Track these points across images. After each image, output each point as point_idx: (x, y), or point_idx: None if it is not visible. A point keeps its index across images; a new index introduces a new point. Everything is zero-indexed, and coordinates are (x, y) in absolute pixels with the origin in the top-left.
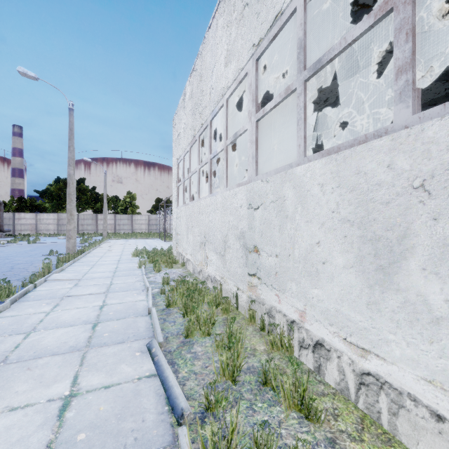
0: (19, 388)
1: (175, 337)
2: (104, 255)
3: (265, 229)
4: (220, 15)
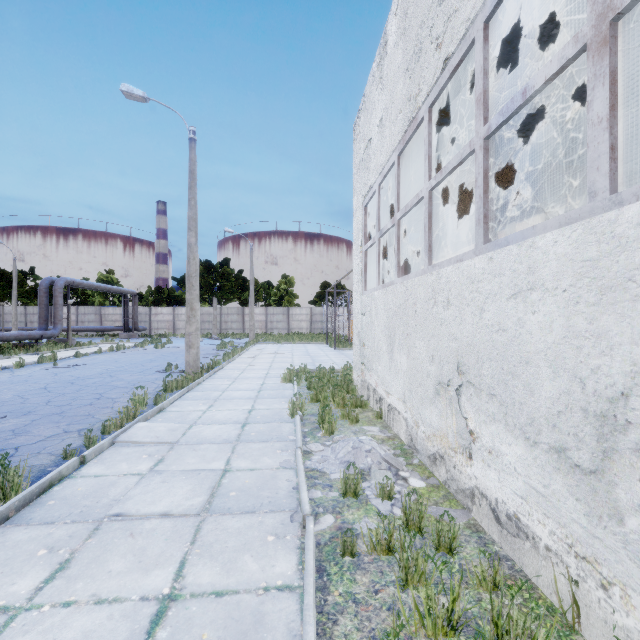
0: None
1: None
2: (240, 374)
3: None
4: None
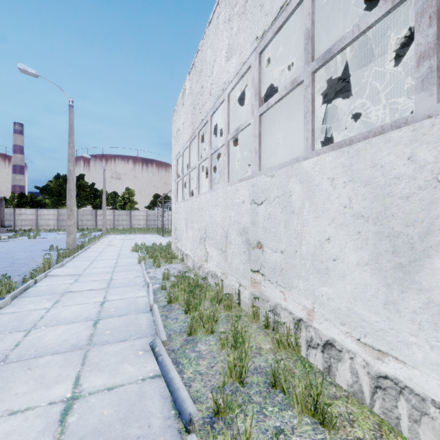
0: (19, 389)
1: (178, 335)
2: (103, 250)
3: (269, 225)
4: (221, 9)
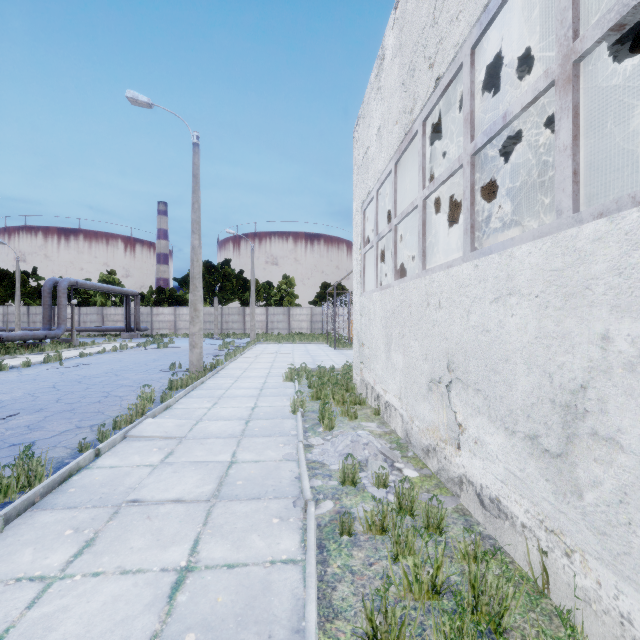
0: None
1: None
2: (242, 373)
3: None
4: None
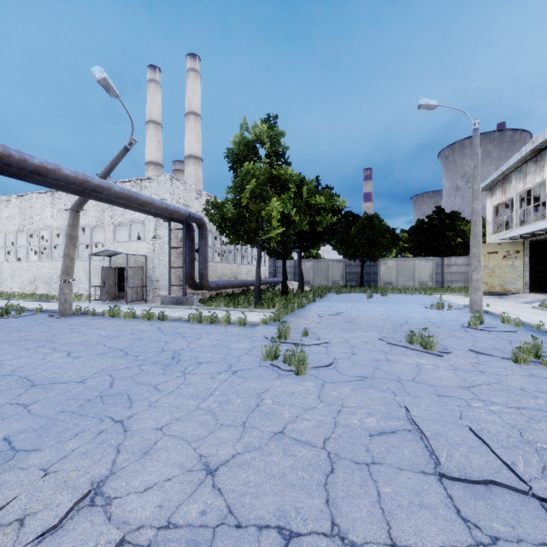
0: None
1: None
2: None
3: None
4: None
